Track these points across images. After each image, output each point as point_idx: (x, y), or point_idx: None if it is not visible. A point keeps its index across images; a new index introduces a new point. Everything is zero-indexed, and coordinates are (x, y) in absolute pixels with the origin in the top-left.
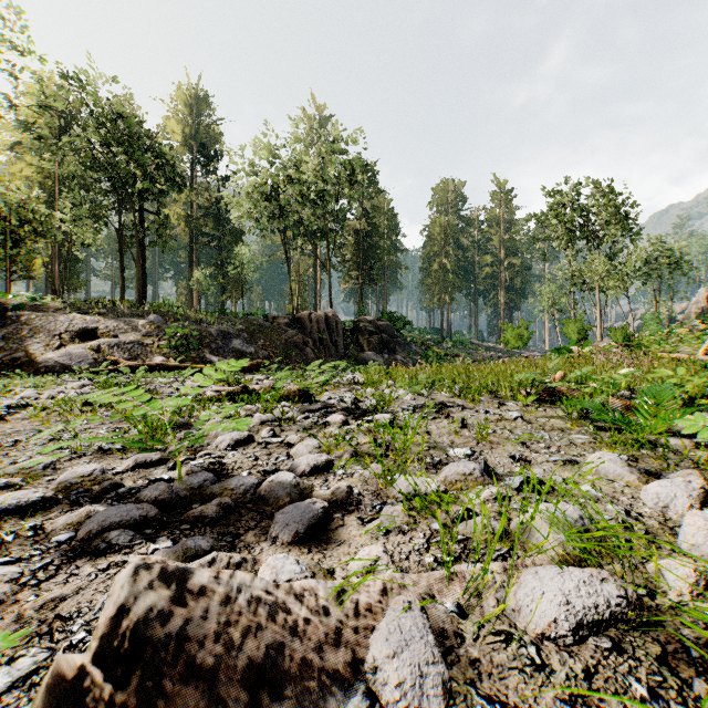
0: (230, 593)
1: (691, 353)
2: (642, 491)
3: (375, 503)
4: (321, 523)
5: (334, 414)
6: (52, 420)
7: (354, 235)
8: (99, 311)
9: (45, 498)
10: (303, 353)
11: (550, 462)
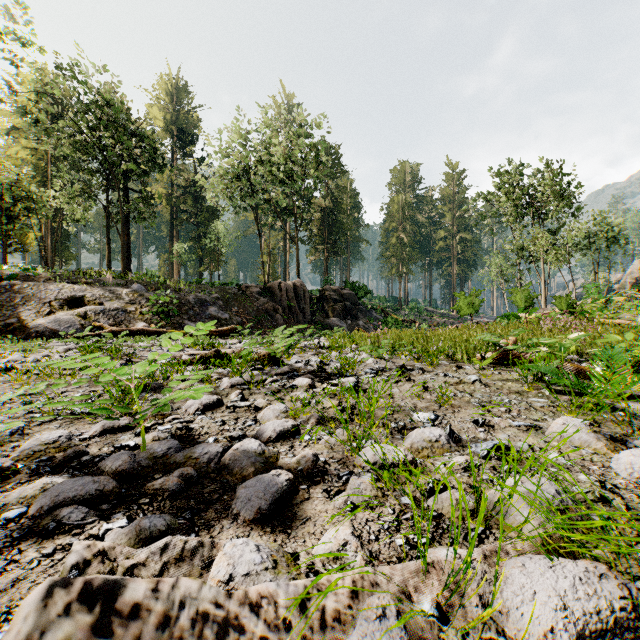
0: (170, 610)
1: (631, 319)
2: (612, 460)
3: (341, 474)
4: (285, 497)
5: (301, 377)
6: (32, 384)
7: (320, 211)
8: (86, 281)
9: (3, 468)
10: (273, 319)
11: (513, 427)
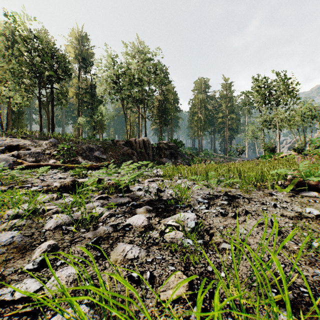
0: None
1: None
2: None
3: None
4: None
5: (139, 209)
6: None
7: (157, 102)
8: (22, 136)
9: None
10: (132, 159)
11: None
